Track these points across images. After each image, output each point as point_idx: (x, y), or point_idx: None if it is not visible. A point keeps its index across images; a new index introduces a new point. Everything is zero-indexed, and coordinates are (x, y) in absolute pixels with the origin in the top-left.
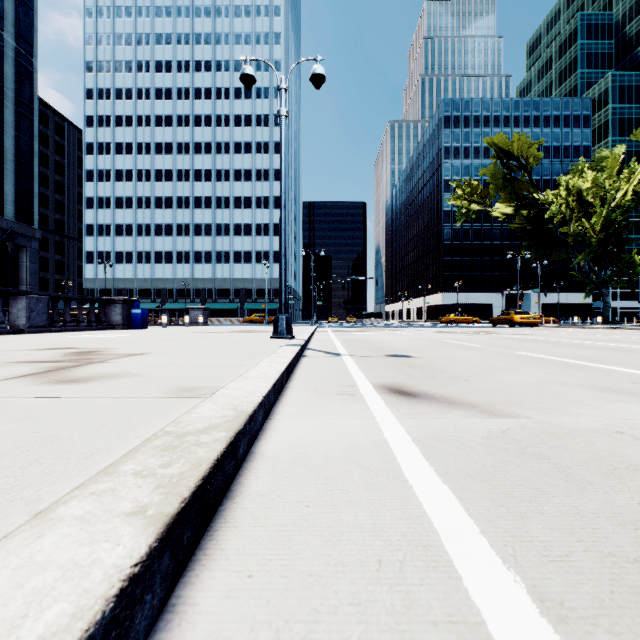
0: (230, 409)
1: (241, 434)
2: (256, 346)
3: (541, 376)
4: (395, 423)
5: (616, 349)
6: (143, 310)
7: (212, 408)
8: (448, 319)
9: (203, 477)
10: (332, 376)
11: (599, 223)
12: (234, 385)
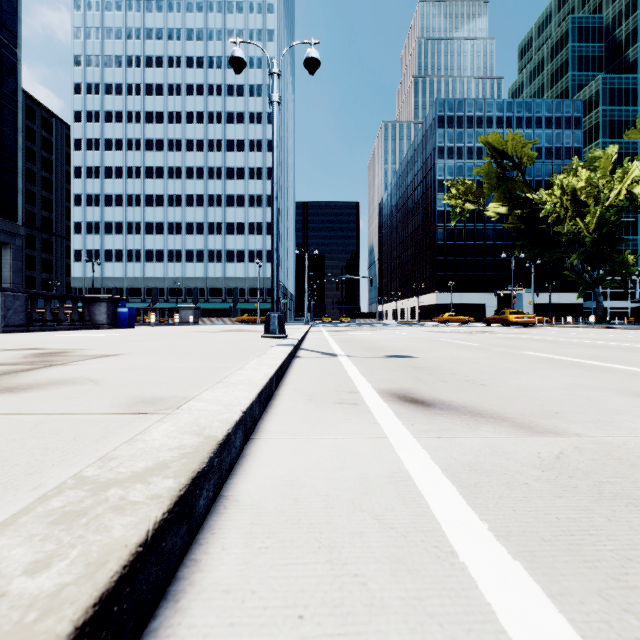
0: (193, 433)
1: (202, 476)
2: (245, 346)
3: (564, 379)
4: (414, 445)
5: (625, 349)
6: (130, 309)
7: (168, 432)
8: (442, 319)
9: (101, 596)
10: (329, 380)
11: (593, 222)
12: (208, 395)
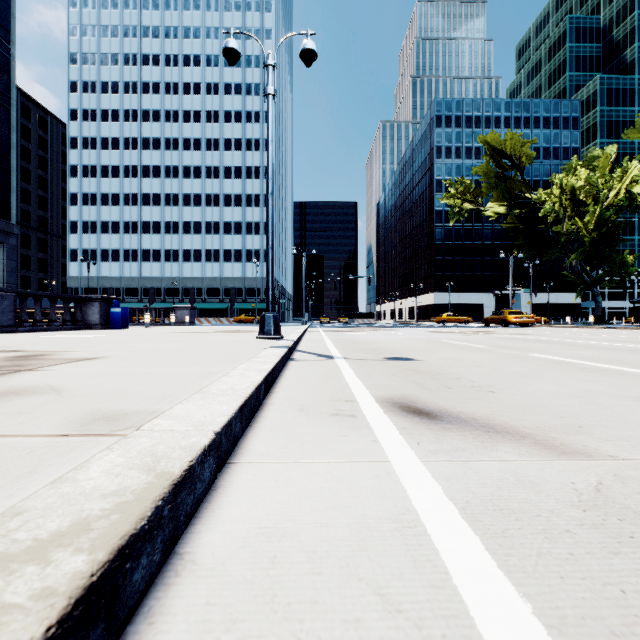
0: (143, 468)
1: (139, 539)
2: (237, 348)
3: (578, 385)
4: (422, 472)
5: (632, 350)
6: (123, 309)
7: (112, 466)
8: (440, 319)
9: None
10: (324, 386)
11: (592, 222)
12: (179, 410)
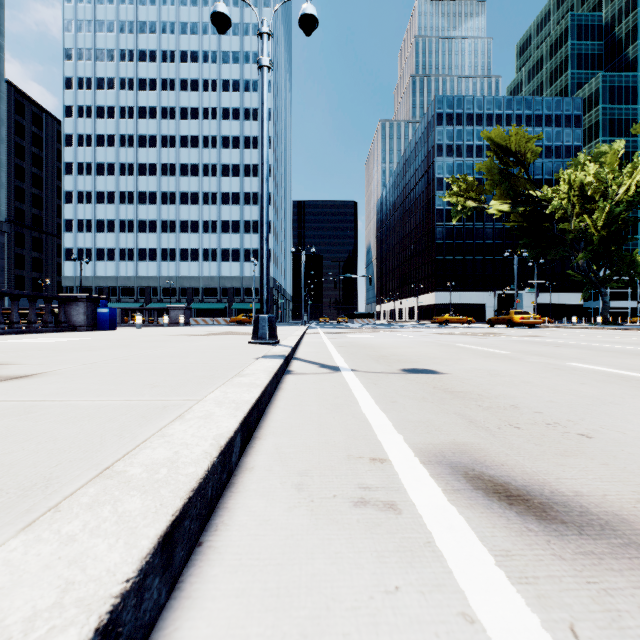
0: None
1: None
2: (221, 358)
3: None
4: None
5: None
6: (111, 309)
7: None
8: (442, 319)
9: None
10: (333, 424)
11: (601, 219)
12: None
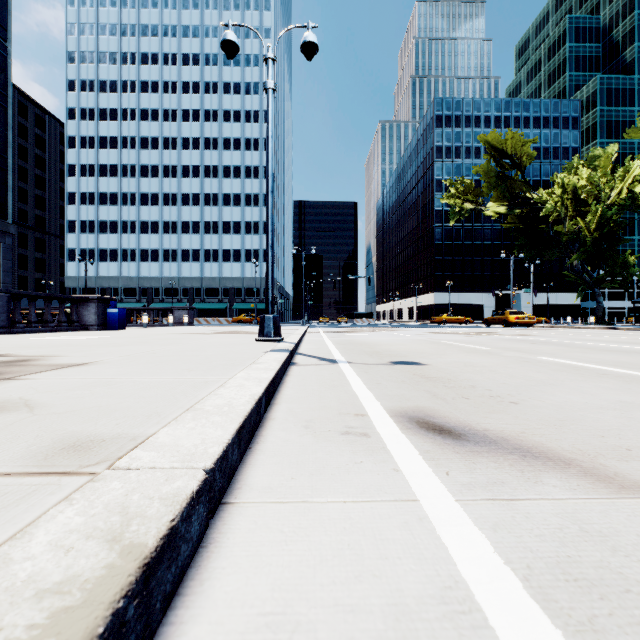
0: (105, 537)
1: None
2: (235, 352)
3: (605, 394)
4: (461, 517)
5: None
6: (120, 309)
7: (64, 532)
8: (441, 319)
9: None
10: (330, 396)
11: (594, 222)
12: (166, 435)
